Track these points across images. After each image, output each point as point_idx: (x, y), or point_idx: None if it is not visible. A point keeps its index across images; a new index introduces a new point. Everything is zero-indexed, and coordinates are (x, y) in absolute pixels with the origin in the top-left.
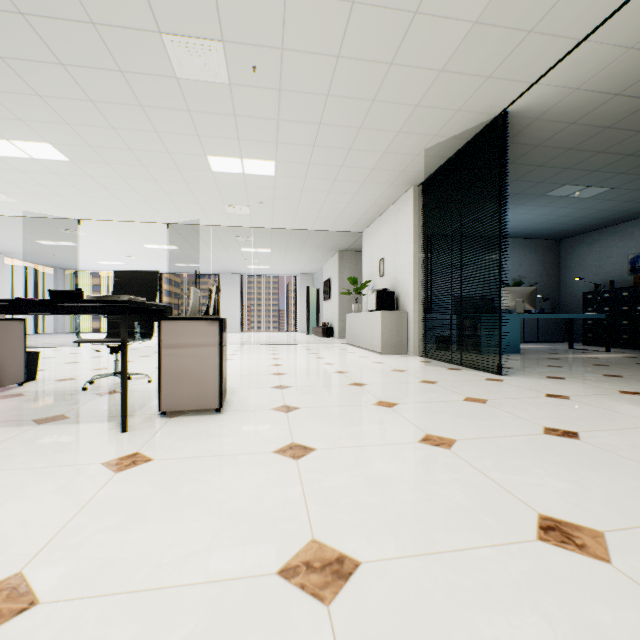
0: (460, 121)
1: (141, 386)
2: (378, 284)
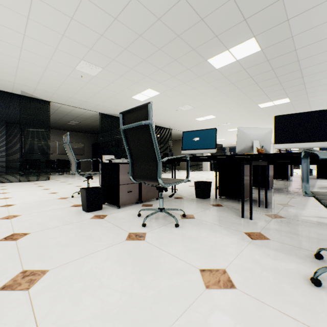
0: (45, 96)
1: None
2: None
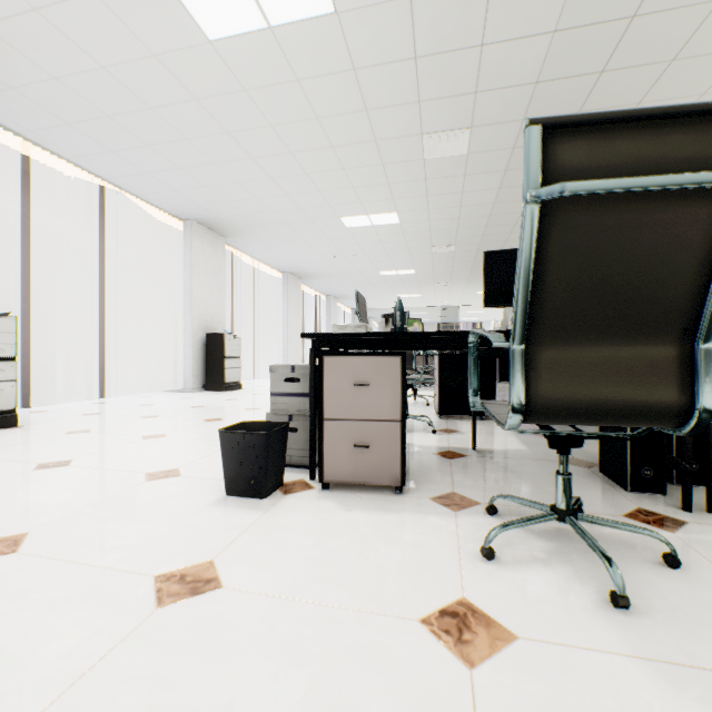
0: None
1: None
2: None
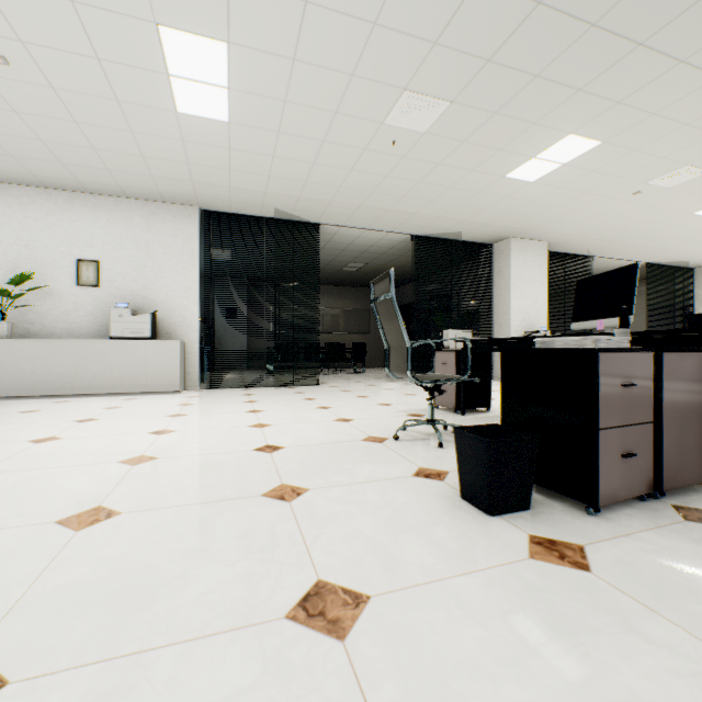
0: (311, 214)
1: (424, 429)
2: (70, 295)
